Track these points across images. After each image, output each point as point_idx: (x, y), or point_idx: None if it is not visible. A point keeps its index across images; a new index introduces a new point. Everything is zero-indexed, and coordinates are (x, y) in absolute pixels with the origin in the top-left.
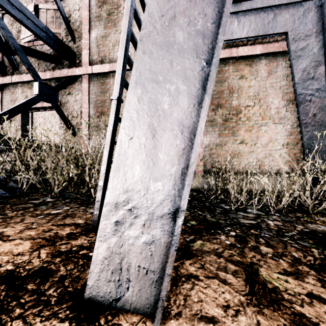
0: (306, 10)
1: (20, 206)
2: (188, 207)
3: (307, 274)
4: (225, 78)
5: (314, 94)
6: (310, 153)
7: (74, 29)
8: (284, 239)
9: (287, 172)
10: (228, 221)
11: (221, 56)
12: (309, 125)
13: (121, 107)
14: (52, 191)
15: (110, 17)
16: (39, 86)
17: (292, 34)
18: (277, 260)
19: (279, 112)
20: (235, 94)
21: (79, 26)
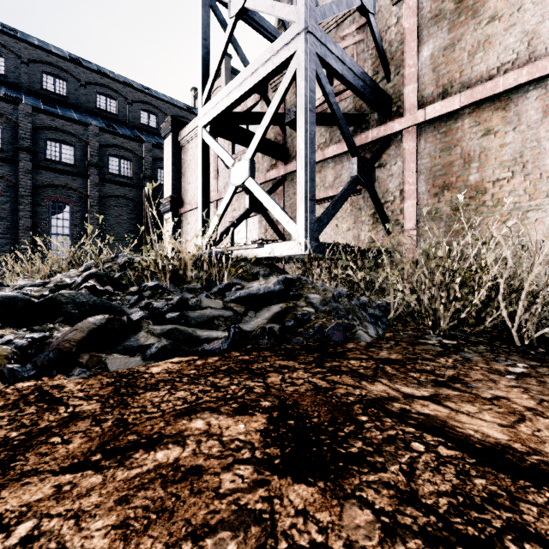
0: None
1: (421, 347)
2: None
3: None
4: None
5: None
6: None
7: (388, 59)
8: None
9: None
10: None
11: None
12: None
13: (491, 167)
14: (420, 324)
15: (464, 3)
16: (357, 163)
17: None
18: None
19: None
20: None
21: (396, 50)
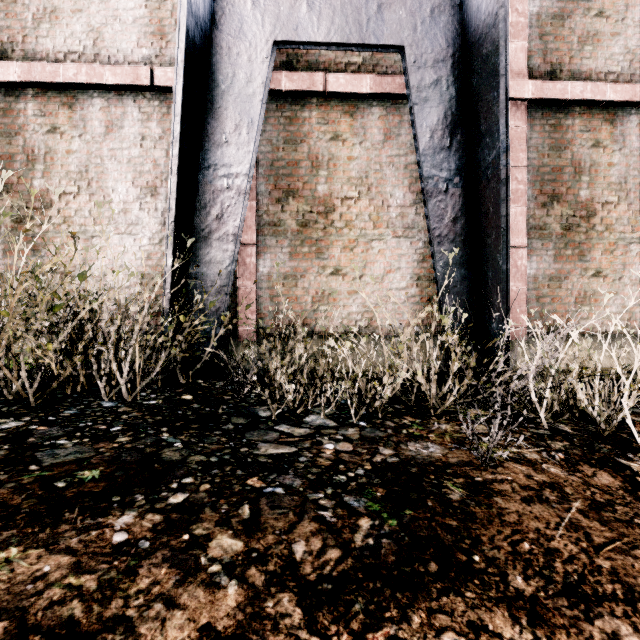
0: (435, 8)
1: None
2: (153, 421)
3: (271, 630)
4: (304, 135)
5: (453, 179)
6: (448, 295)
7: None
8: (318, 495)
9: (417, 333)
10: (218, 456)
11: (294, 86)
12: (446, 239)
13: (58, 176)
14: None
15: None
16: None
17: (412, 53)
18: (222, 584)
19: (405, 216)
20: (322, 171)
21: None
